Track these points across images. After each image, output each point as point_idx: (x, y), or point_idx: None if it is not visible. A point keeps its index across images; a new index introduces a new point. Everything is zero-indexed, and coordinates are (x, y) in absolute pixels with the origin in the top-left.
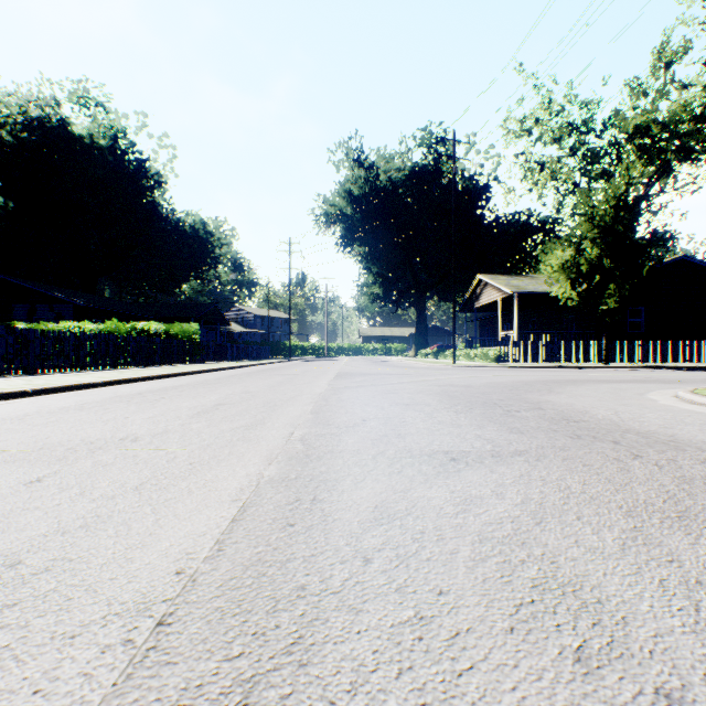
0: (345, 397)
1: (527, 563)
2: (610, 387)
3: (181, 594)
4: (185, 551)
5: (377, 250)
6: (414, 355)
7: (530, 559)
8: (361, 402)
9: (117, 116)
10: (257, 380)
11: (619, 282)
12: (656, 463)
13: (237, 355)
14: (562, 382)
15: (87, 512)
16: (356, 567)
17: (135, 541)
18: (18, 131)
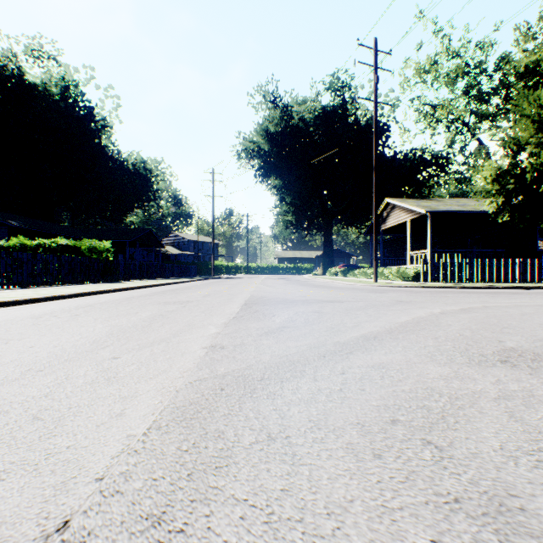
0: None
1: None
2: None
3: None
4: None
5: (291, 182)
6: (322, 273)
7: None
8: None
9: (68, 69)
10: (94, 320)
11: None
12: None
13: (160, 274)
14: None
15: None
16: None
17: None
18: None
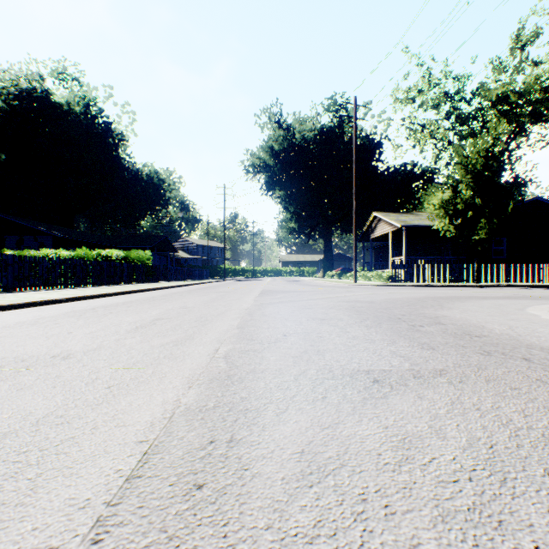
0: (268, 312)
1: None
2: (491, 303)
3: None
4: (46, 543)
5: (293, 194)
6: (322, 276)
7: None
8: (281, 316)
9: (89, 88)
10: (195, 296)
11: (488, 218)
12: None
13: (183, 276)
14: (448, 298)
15: None
16: None
17: None
18: (10, 100)
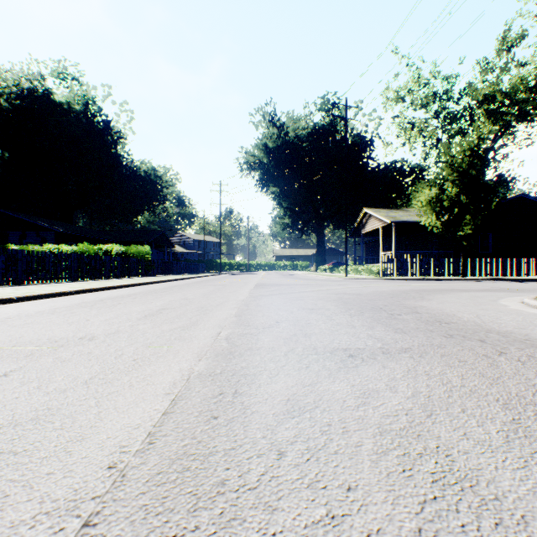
0: (262, 303)
1: (425, 456)
2: (469, 295)
3: (110, 490)
4: (119, 444)
5: (287, 190)
6: (315, 270)
7: (426, 452)
8: (275, 307)
9: (88, 87)
10: (194, 289)
11: (473, 214)
12: (519, 359)
13: (180, 270)
14: (431, 291)
15: (40, 405)
16: (272, 461)
17: (76, 433)
18: (12, 99)
